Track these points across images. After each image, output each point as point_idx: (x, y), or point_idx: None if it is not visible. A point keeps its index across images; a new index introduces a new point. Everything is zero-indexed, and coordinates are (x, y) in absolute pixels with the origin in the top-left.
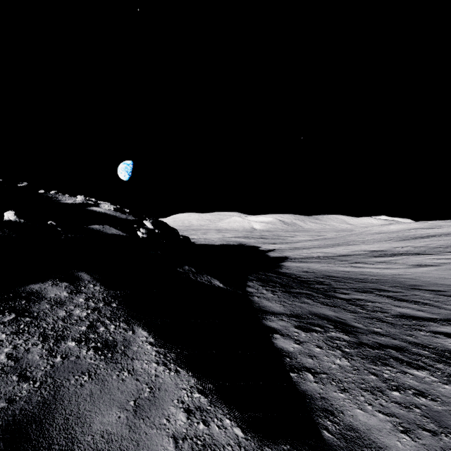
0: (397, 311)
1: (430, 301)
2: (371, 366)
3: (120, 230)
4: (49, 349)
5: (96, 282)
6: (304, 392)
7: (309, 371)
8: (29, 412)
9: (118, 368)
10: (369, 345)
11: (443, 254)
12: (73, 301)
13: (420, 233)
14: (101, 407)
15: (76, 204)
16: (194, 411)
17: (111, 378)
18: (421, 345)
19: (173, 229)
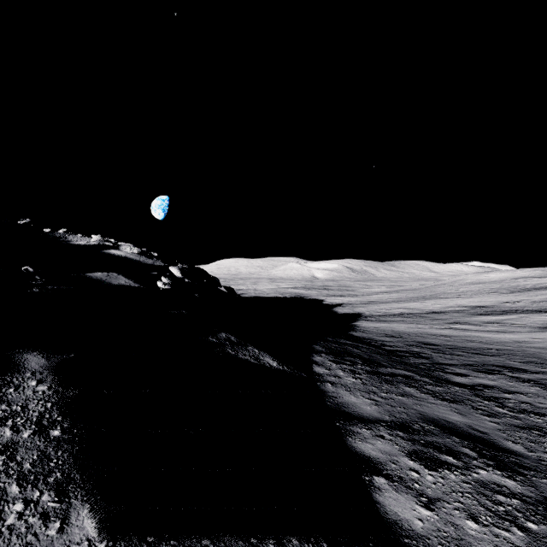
0: None
1: None
2: None
3: (132, 280)
4: None
5: (49, 373)
6: None
7: None
8: None
9: None
10: None
11: None
12: None
13: (532, 283)
14: None
15: (90, 245)
16: None
17: None
18: None
19: (212, 278)
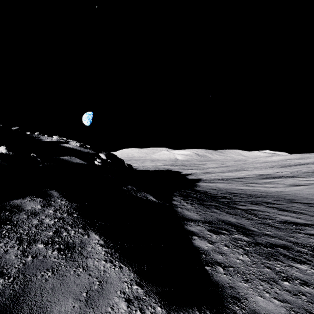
0: (281, 218)
1: (304, 211)
2: (266, 261)
3: (82, 160)
4: (23, 250)
5: (63, 197)
6: (217, 282)
7: (220, 265)
8: (2, 303)
9: (75, 265)
10: (263, 244)
11: (311, 177)
12: (45, 212)
13: (294, 162)
14: (59, 298)
15: (52, 141)
16: (133, 300)
17: (69, 274)
18: (301, 244)
19: (120, 159)
